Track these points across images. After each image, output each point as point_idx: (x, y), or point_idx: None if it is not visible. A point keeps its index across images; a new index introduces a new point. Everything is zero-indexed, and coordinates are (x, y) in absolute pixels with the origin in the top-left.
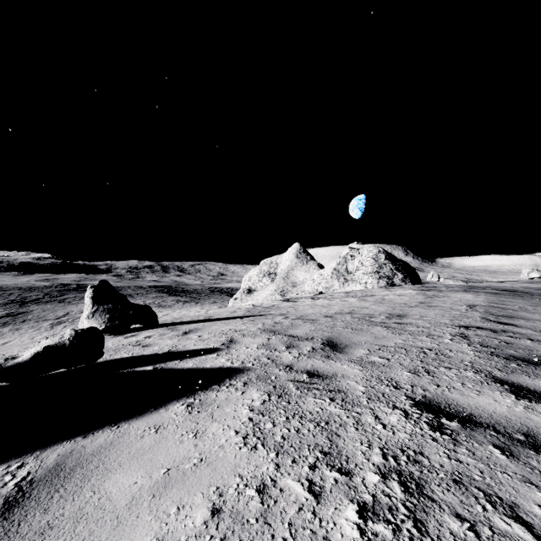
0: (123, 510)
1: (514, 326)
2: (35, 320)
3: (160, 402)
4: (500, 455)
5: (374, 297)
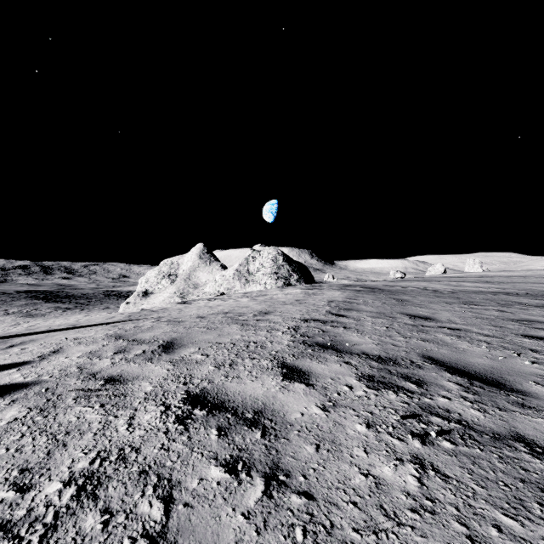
0: None
1: (344, 317)
2: None
3: None
4: (215, 436)
5: (265, 297)
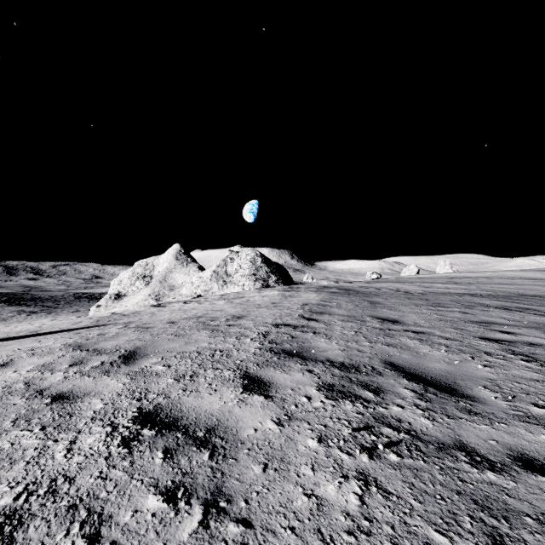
0: None
1: (315, 321)
2: None
3: None
4: (160, 459)
5: (242, 299)
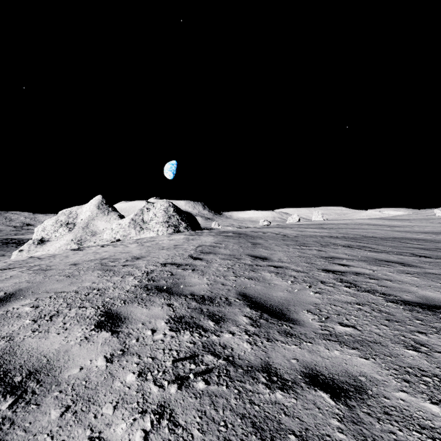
0: None
1: (199, 260)
2: None
3: None
4: None
5: (152, 243)
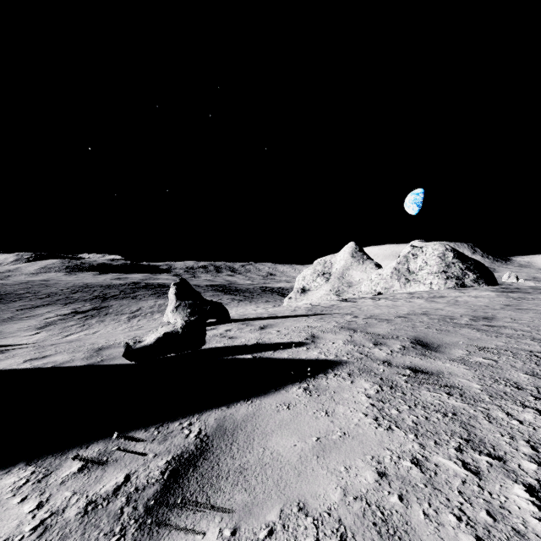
0: (297, 463)
1: None
2: (115, 314)
3: (277, 385)
4: None
5: (445, 299)
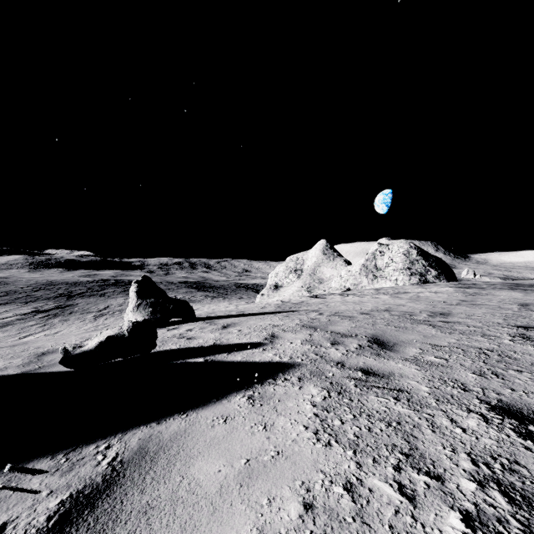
0: (215, 497)
1: None
2: (80, 312)
3: (220, 393)
4: None
5: (408, 295)
